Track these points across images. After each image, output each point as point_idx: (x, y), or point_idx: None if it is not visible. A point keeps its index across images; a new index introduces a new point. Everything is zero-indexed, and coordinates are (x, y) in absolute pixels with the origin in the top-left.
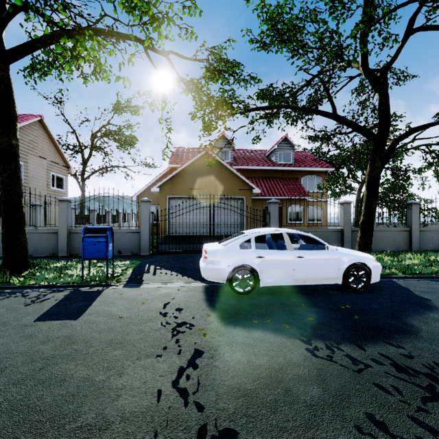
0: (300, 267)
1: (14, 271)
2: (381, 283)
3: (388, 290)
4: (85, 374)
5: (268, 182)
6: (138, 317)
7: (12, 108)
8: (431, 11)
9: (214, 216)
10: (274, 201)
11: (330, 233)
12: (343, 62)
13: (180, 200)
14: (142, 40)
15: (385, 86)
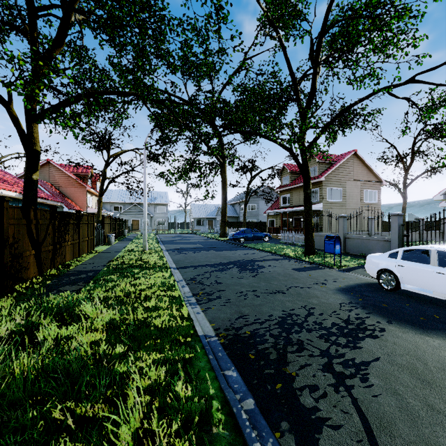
0: (440, 283)
1: (307, 254)
2: None
3: None
4: (281, 279)
5: None
6: (315, 277)
7: (308, 175)
8: None
9: None
10: None
11: None
12: None
13: None
14: (382, 88)
15: None
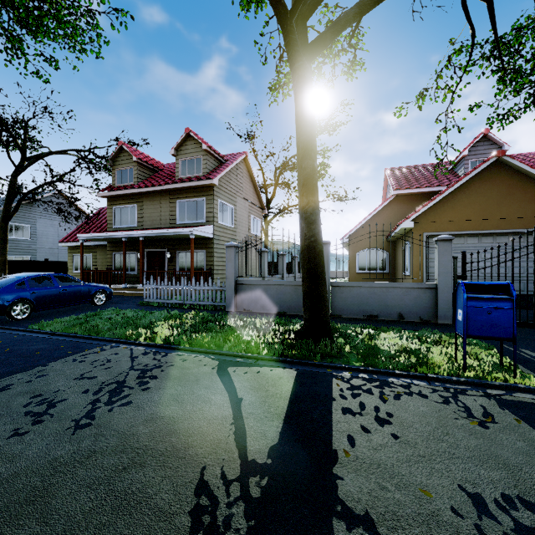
0: None
1: (325, 340)
2: None
3: None
4: None
5: None
6: None
7: (313, 119)
8: None
9: None
10: None
11: None
12: None
13: None
14: None
15: None
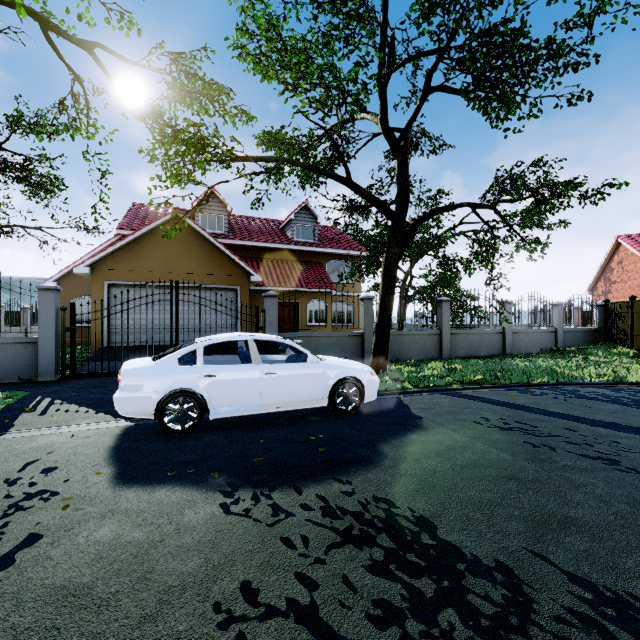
0: (270, 388)
1: None
2: (382, 402)
3: (384, 410)
4: None
5: (281, 267)
6: None
7: None
8: (450, 70)
9: (177, 315)
10: (272, 294)
11: (348, 339)
12: (364, 113)
13: (130, 289)
14: (35, 11)
15: (405, 152)
